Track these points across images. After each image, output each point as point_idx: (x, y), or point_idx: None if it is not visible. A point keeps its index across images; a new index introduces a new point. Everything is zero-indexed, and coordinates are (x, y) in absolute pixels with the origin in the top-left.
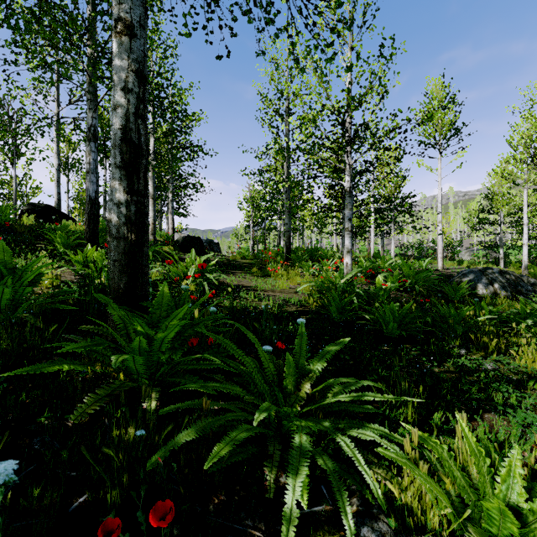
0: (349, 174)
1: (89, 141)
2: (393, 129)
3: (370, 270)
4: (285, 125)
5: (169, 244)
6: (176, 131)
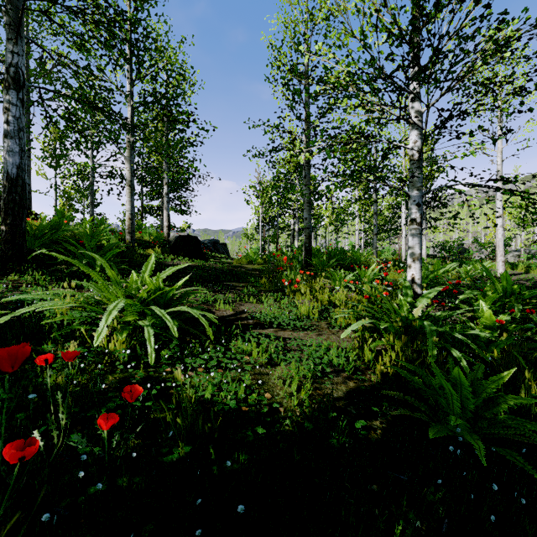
0: (417, 129)
1: (7, 88)
2: (506, 41)
3: (445, 287)
4: (305, 86)
5: (160, 245)
6: (160, 96)
